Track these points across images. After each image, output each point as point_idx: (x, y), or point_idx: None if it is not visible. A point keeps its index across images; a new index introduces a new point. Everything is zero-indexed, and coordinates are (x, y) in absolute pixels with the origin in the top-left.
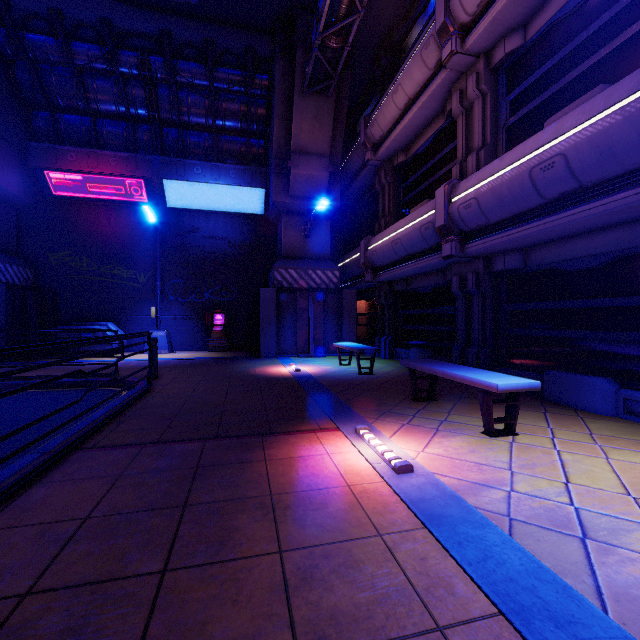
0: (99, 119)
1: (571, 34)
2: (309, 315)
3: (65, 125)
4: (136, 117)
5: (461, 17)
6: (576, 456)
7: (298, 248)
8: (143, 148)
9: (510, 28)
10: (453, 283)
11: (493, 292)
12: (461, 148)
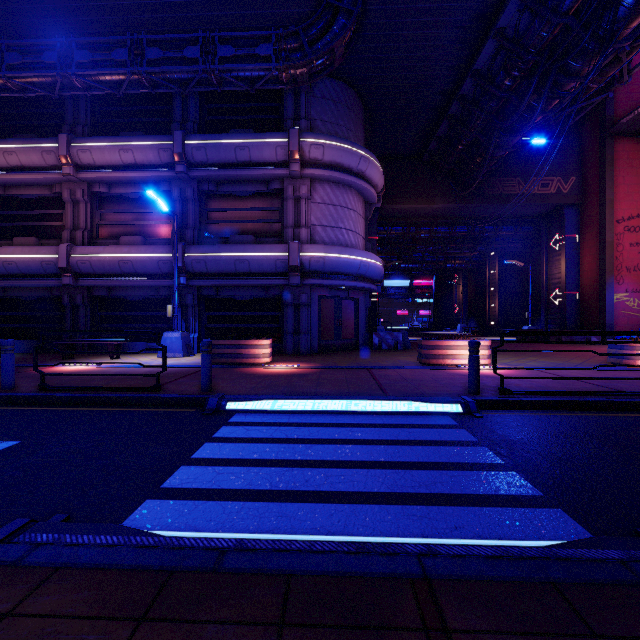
0: None
1: (130, 205)
2: None
3: None
4: None
5: (77, 160)
6: (140, 358)
7: None
8: None
9: (103, 182)
10: (65, 298)
11: (92, 305)
12: (70, 222)
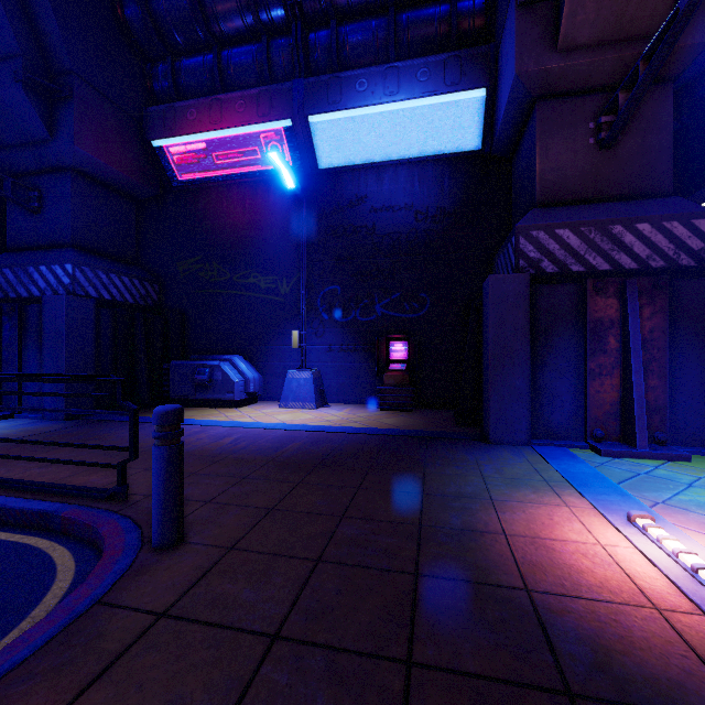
0: (225, 50)
1: None
2: (628, 338)
3: (186, 72)
4: (269, 24)
5: None
6: None
7: (579, 177)
8: (282, 77)
9: None
10: None
11: None
12: None
